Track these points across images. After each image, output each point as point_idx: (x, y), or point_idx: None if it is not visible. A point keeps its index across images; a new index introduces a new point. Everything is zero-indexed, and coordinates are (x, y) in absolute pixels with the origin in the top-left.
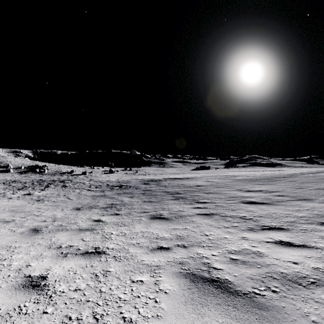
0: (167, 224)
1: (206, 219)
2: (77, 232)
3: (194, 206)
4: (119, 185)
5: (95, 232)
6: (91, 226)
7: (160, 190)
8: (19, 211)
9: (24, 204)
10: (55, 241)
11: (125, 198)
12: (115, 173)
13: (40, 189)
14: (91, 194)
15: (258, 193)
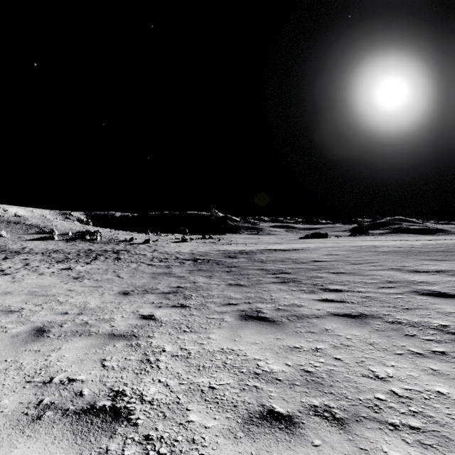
0: (274, 333)
1: (355, 327)
2: (104, 340)
3: (320, 297)
4: (192, 258)
5: (134, 343)
6: (133, 329)
7: (254, 267)
8: (40, 294)
9: (54, 283)
10: (52, 363)
11: (200, 278)
12: (188, 242)
13: (85, 262)
14: (152, 270)
15: (439, 275)
